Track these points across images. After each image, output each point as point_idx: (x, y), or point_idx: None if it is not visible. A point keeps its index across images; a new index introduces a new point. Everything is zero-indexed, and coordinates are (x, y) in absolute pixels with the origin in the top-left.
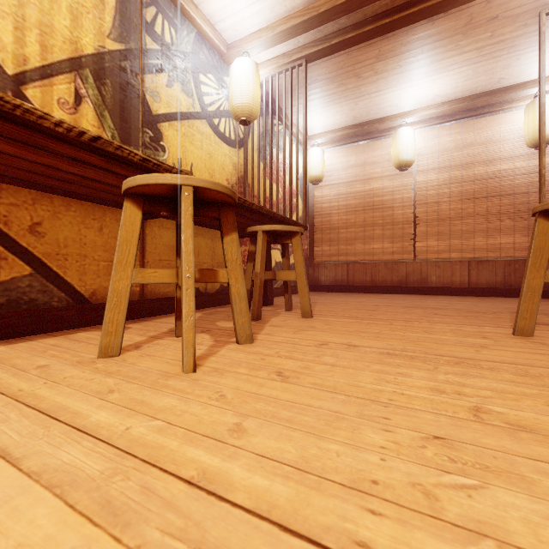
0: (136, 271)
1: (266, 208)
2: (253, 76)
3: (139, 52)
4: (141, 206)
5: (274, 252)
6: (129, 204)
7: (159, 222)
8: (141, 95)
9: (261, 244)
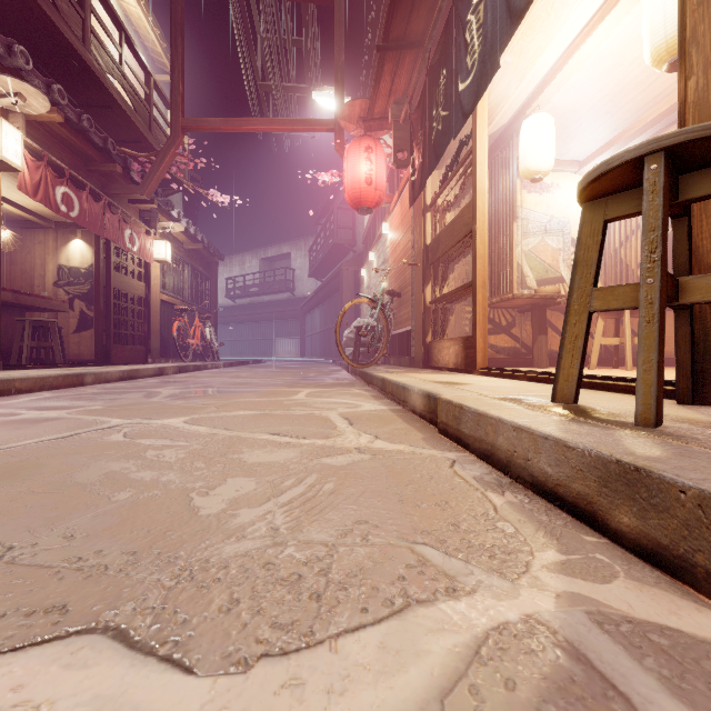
0: None
1: None
2: None
3: None
4: None
5: None
6: None
7: None
8: None
9: None
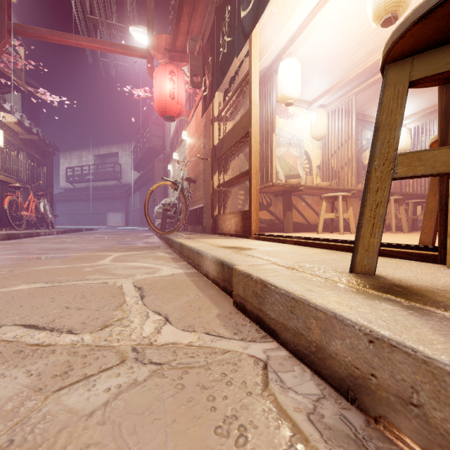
0: None
1: (413, 193)
2: (406, 135)
3: (361, 148)
4: None
5: (419, 207)
6: None
7: None
8: (361, 161)
9: (410, 206)
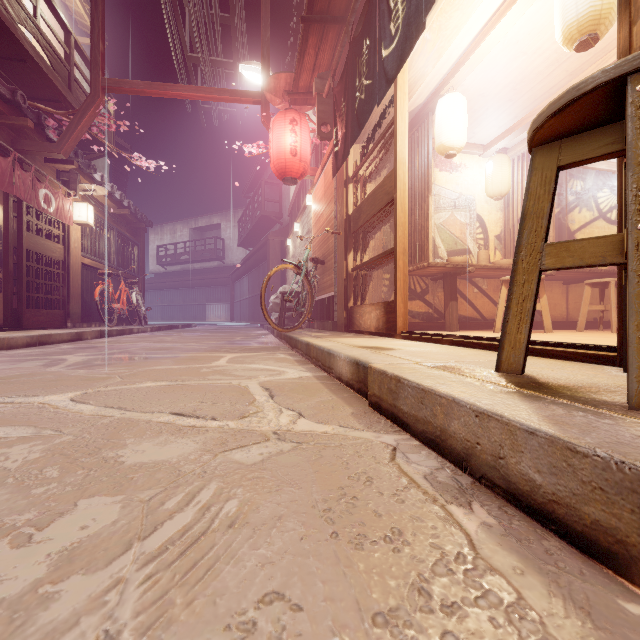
0: (589, 306)
1: None
2: None
3: (565, 206)
4: (591, 286)
5: None
6: (587, 286)
7: (574, 284)
8: (566, 226)
9: None
